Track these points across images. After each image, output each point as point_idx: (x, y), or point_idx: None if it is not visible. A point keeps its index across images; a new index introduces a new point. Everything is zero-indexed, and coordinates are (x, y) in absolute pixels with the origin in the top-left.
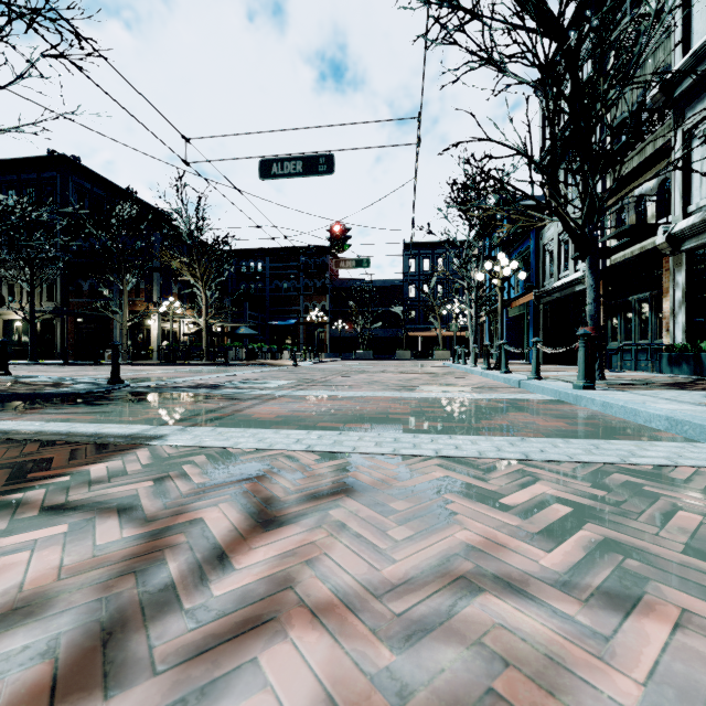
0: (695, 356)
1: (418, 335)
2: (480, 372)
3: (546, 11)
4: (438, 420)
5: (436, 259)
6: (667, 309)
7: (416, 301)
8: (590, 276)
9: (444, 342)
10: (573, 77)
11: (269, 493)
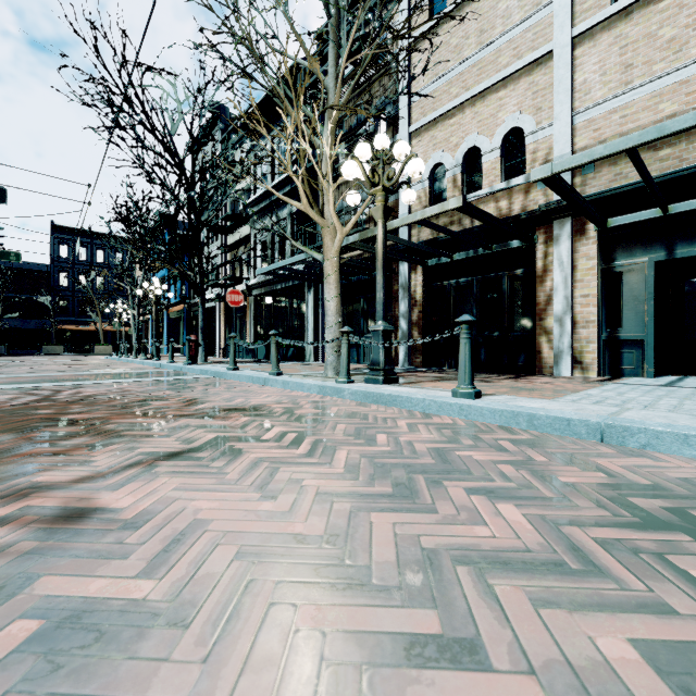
0: (253, 349)
1: (73, 329)
2: (139, 361)
3: (177, 156)
4: (109, 378)
5: (96, 250)
6: (249, 324)
7: (70, 291)
8: (201, 307)
9: (105, 337)
10: (189, 204)
11: (53, 390)
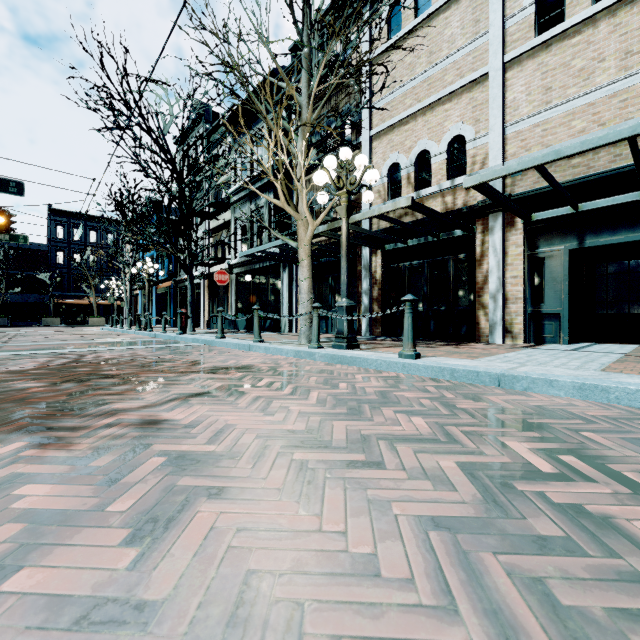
0: (235, 321)
1: (69, 303)
2: (134, 332)
3: (169, 152)
4: (116, 345)
5: (89, 231)
6: (230, 299)
7: (65, 268)
8: (190, 284)
9: (98, 310)
10: (180, 195)
11: (77, 354)
